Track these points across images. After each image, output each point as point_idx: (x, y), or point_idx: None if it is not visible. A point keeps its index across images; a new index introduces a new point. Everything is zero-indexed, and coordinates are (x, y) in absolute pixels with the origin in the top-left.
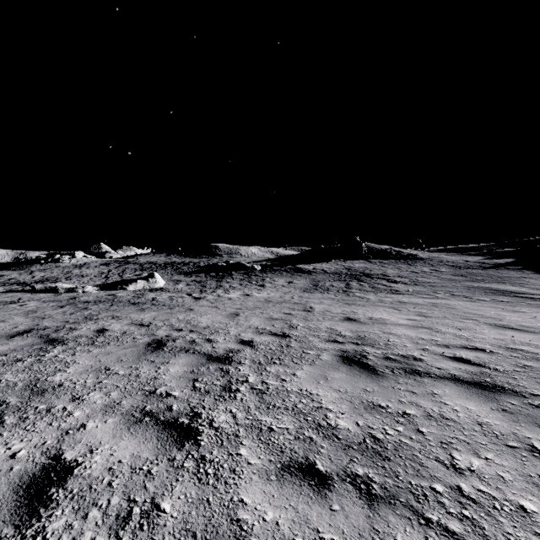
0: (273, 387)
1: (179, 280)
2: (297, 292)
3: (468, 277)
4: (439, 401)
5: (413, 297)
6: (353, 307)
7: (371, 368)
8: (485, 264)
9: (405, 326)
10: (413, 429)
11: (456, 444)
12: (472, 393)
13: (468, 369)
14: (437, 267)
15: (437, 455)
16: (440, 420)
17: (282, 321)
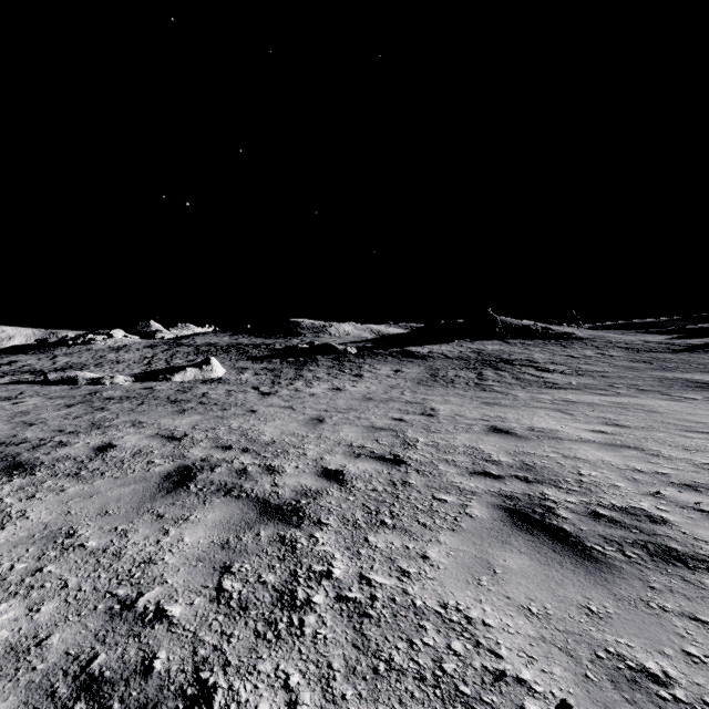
0: (385, 596)
1: (244, 368)
2: (408, 385)
3: (654, 363)
4: None
5: (581, 393)
6: (498, 409)
7: (575, 541)
8: (674, 346)
9: (595, 445)
10: None
11: None
12: None
13: None
14: (605, 349)
15: None
16: None
17: (390, 433)
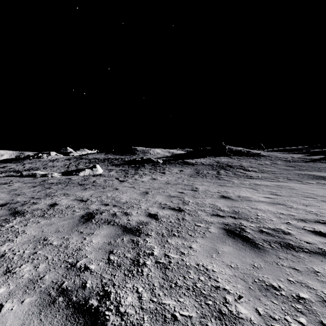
0: (174, 261)
1: (111, 169)
2: (186, 177)
3: (296, 167)
4: (324, 281)
5: (262, 181)
6: (225, 188)
7: (252, 241)
8: (306, 159)
9: (265, 203)
10: (316, 321)
11: None
12: None
13: None
14: (274, 161)
15: None
16: None
17: (177, 198)
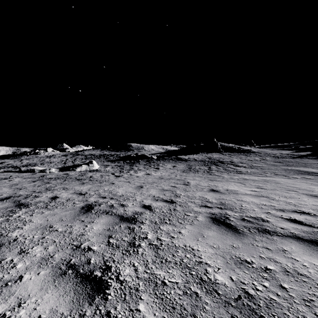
0: (165, 243)
1: (107, 165)
2: (179, 172)
3: (284, 163)
4: (290, 257)
5: (251, 176)
6: (215, 182)
7: (234, 227)
8: (293, 155)
9: (250, 196)
10: (277, 284)
11: (316, 301)
12: (313, 250)
13: (303, 229)
14: (264, 157)
15: (304, 314)
16: (296, 276)
17: (170, 192)
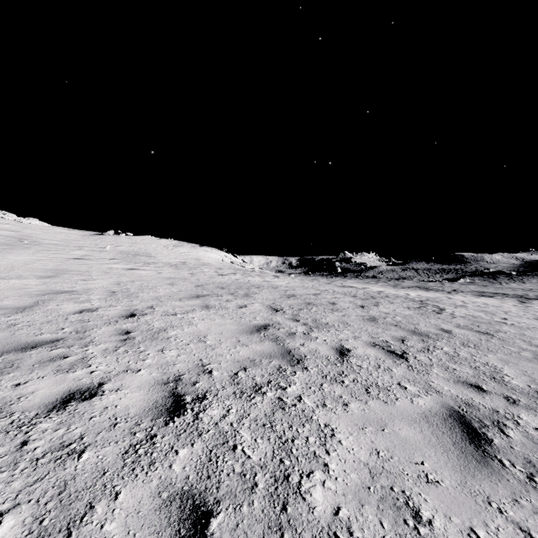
0: None
1: (471, 279)
2: None
3: None
4: None
5: None
6: None
7: None
8: None
9: None
10: None
11: None
12: None
13: None
14: None
15: None
16: None
17: None
